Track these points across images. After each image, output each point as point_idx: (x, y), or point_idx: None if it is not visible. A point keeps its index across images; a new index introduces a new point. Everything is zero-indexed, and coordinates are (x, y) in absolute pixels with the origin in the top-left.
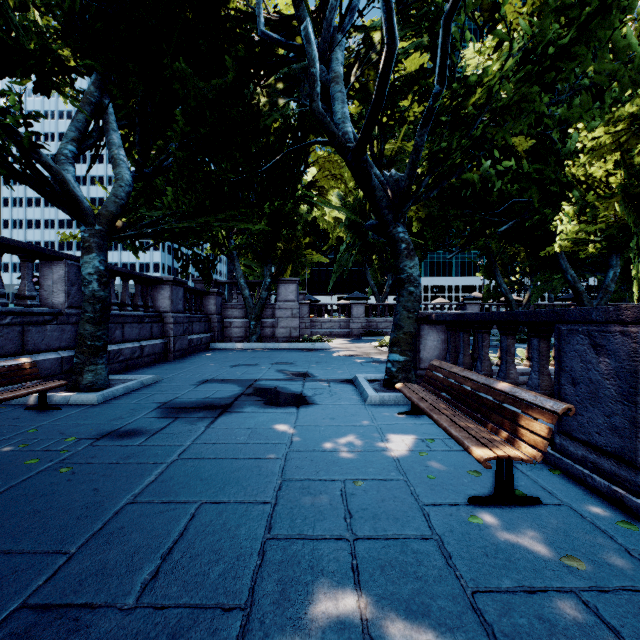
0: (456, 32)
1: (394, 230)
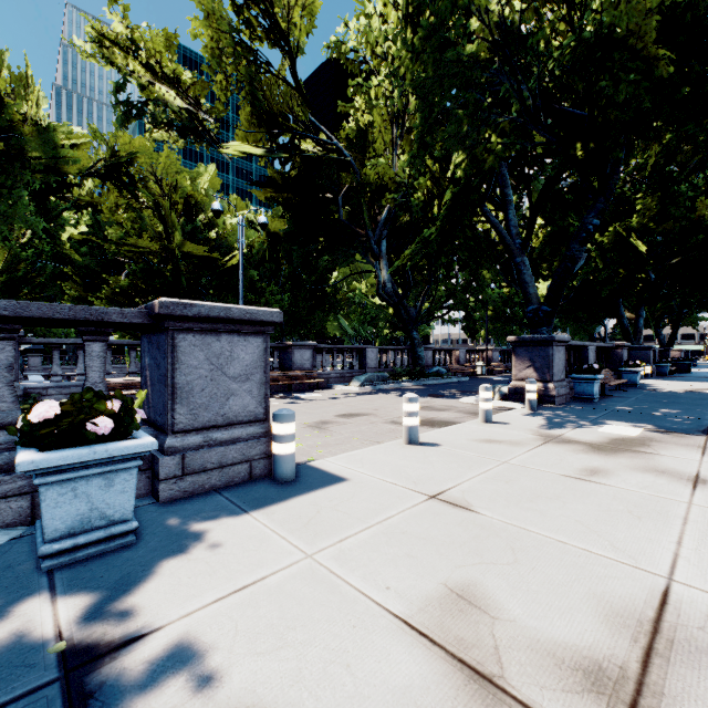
0: None
1: None
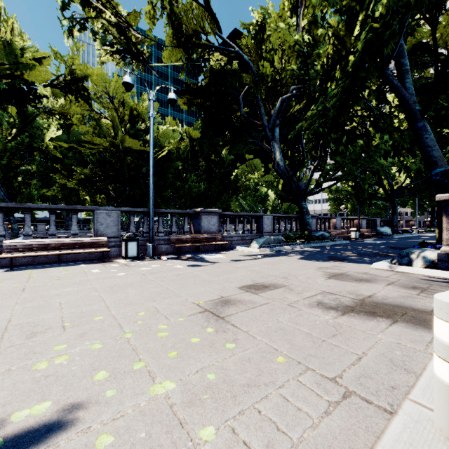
0: (16, 186)
1: (9, 217)
